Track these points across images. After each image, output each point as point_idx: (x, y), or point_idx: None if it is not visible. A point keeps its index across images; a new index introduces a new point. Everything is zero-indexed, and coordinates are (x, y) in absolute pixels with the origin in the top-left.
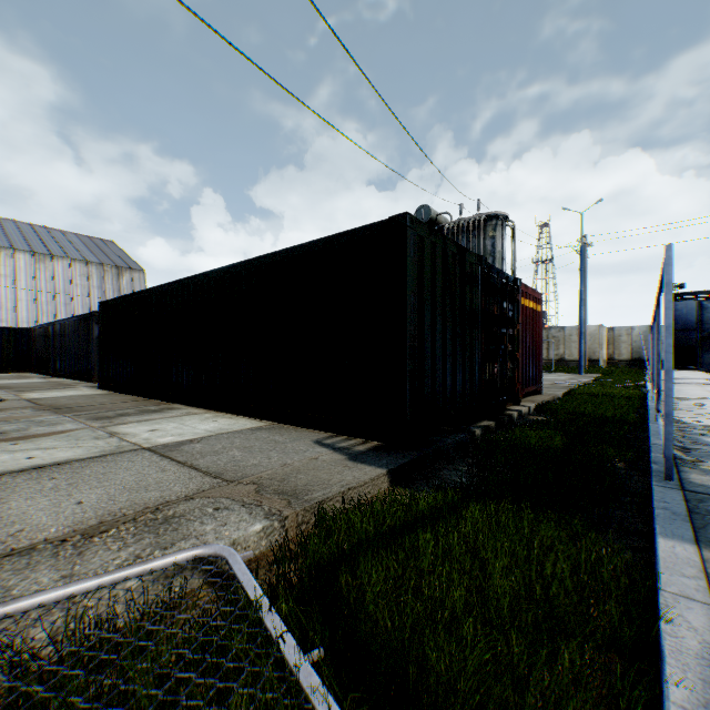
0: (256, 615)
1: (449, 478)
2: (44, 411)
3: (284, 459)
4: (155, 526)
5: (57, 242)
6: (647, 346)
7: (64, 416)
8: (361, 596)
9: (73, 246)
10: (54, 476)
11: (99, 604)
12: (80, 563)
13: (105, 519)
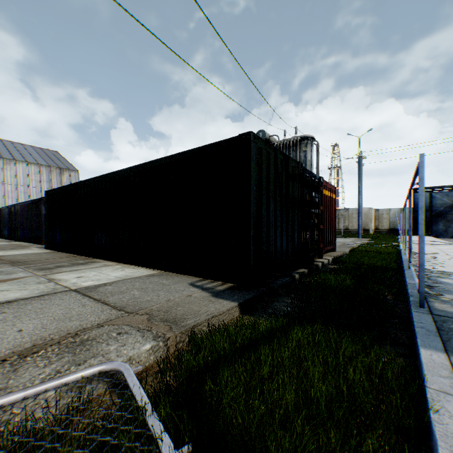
0: (142, 417)
1: (279, 308)
2: (5, 264)
3: (168, 296)
4: (74, 347)
5: (18, 151)
6: (399, 221)
7: (19, 268)
8: (220, 397)
9: (30, 154)
10: (5, 311)
11: (24, 410)
12: (14, 377)
13: (38, 343)
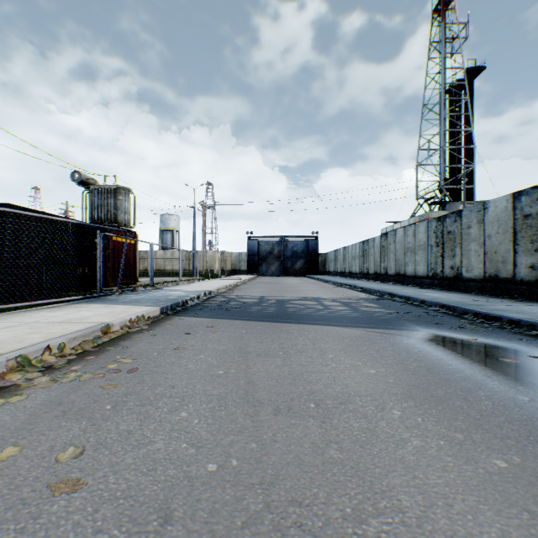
0: None
1: None
2: None
3: None
4: None
5: None
6: (238, 263)
7: None
8: None
9: None
10: None
11: None
12: None
13: None
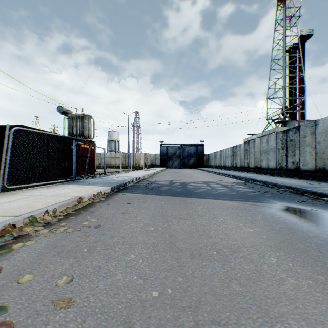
0: None
1: None
2: None
3: None
4: None
5: None
6: (155, 160)
7: None
8: None
9: None
10: None
11: None
12: None
13: None
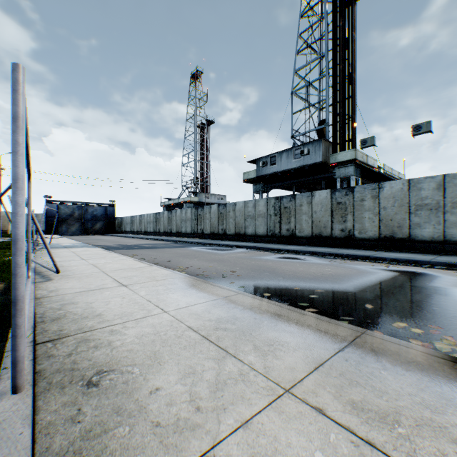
0: None
1: None
2: None
3: None
4: None
5: None
6: None
7: None
8: None
9: None
10: None
11: None
12: None
13: None
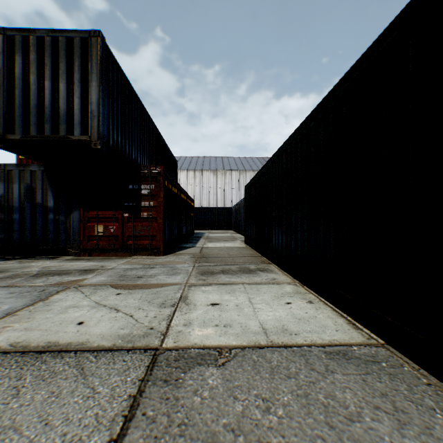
0: None
1: None
2: (193, 258)
3: None
4: None
5: (248, 163)
6: None
7: (192, 265)
8: None
9: (254, 164)
10: None
11: None
12: None
13: None
